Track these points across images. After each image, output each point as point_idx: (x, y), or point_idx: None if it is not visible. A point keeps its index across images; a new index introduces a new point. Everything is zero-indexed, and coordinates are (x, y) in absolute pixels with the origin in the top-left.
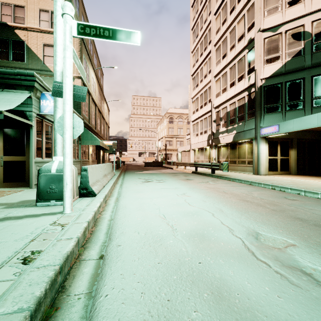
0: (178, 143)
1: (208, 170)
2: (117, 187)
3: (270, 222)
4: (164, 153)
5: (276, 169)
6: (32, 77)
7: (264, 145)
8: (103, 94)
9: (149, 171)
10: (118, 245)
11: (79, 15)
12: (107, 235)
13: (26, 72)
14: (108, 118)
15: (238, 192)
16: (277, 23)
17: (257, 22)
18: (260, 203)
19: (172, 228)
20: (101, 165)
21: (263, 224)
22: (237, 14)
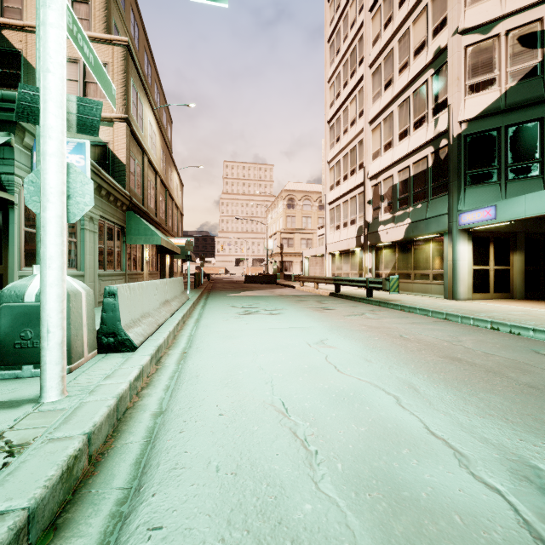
0: (304, 242)
1: (359, 291)
2: (188, 326)
3: (544, 426)
4: (279, 259)
5: (487, 289)
6: (12, 104)
7: (464, 244)
8: (170, 155)
9: (253, 292)
10: (152, 527)
11: (125, 10)
12: (136, 472)
13: (1, 94)
14: (180, 198)
15: (431, 338)
16: (490, 18)
17: (451, 17)
18: (490, 367)
19: (307, 449)
20: (157, 283)
21: (531, 434)
22: (414, 6)
